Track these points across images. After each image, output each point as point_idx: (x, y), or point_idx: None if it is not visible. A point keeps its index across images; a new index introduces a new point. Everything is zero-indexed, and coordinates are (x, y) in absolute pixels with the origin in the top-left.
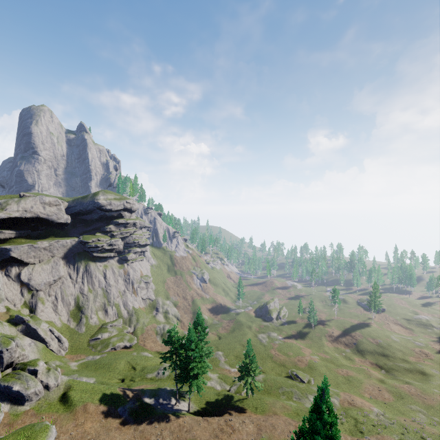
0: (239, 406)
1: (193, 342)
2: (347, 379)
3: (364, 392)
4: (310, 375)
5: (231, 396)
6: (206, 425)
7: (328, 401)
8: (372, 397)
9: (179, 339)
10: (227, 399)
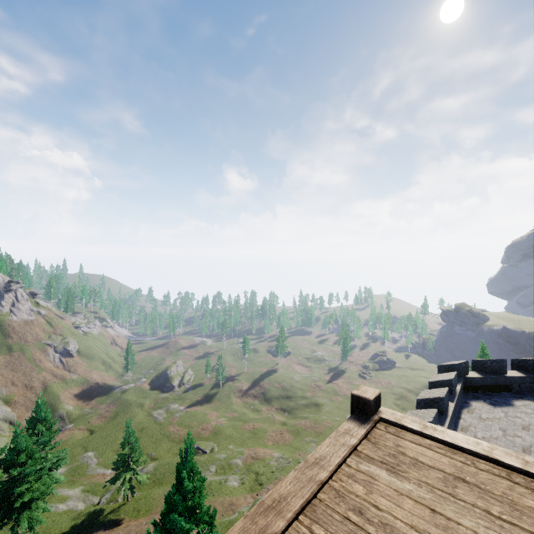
0: (112, 520)
1: (23, 452)
2: (253, 433)
3: (268, 441)
4: (215, 441)
5: (100, 510)
6: None
7: (194, 463)
8: (275, 442)
9: None
10: (93, 517)
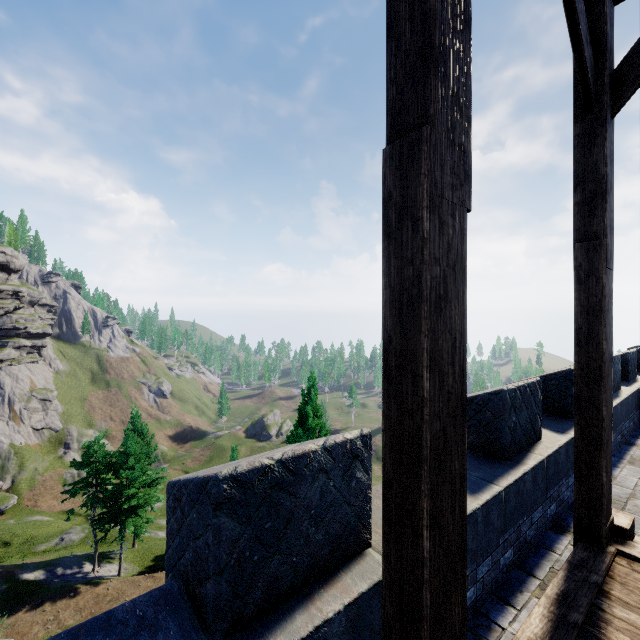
0: None
1: (128, 456)
2: None
3: None
4: None
5: None
6: (151, 583)
7: (317, 407)
8: None
9: (99, 453)
10: None
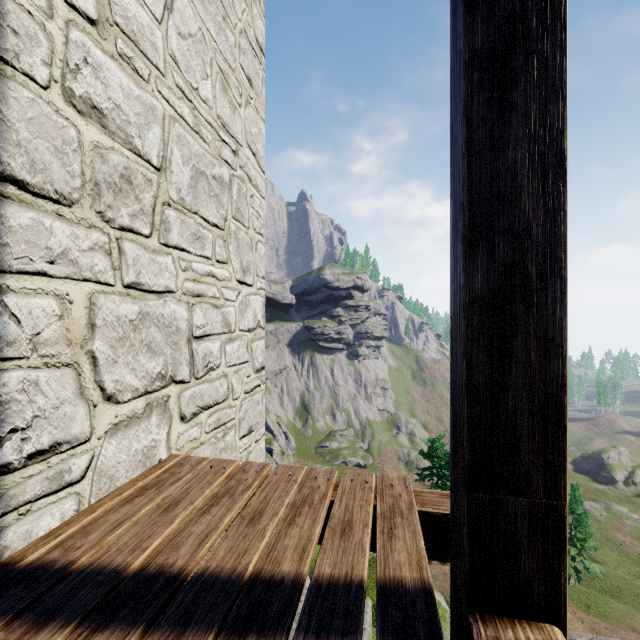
0: None
1: None
2: None
3: None
4: None
5: None
6: None
7: None
8: None
9: (441, 450)
10: None
